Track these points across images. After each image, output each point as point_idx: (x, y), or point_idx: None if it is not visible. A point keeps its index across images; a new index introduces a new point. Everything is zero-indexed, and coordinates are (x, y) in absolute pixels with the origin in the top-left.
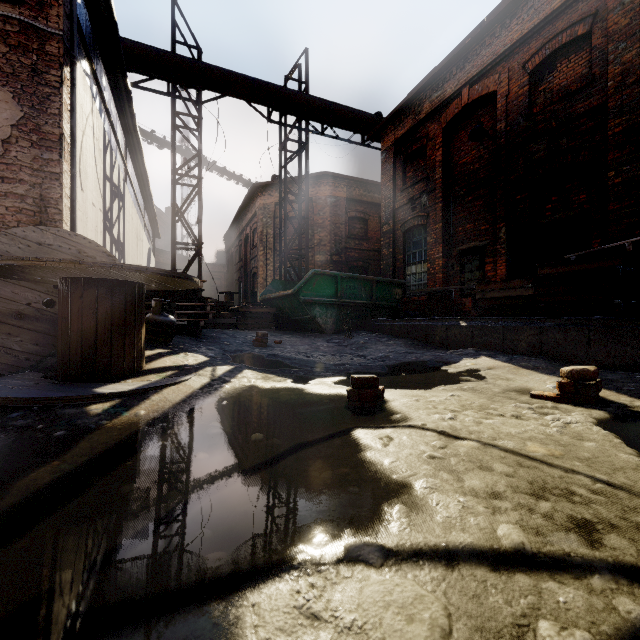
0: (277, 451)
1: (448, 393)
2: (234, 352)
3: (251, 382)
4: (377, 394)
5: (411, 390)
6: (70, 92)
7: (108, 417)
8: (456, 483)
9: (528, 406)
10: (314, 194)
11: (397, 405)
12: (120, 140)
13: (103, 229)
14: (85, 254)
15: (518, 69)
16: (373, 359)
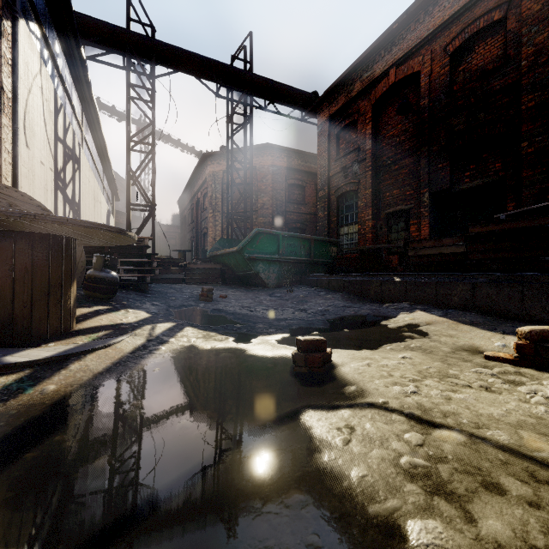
0: (207, 450)
1: (398, 354)
2: (178, 307)
3: (191, 342)
4: (325, 358)
5: (358, 351)
6: (11, 47)
7: (5, 396)
8: (465, 526)
9: (491, 372)
10: (258, 163)
11: (348, 372)
12: (76, 107)
13: (54, 188)
14: (17, 207)
15: (440, 51)
16: (314, 313)
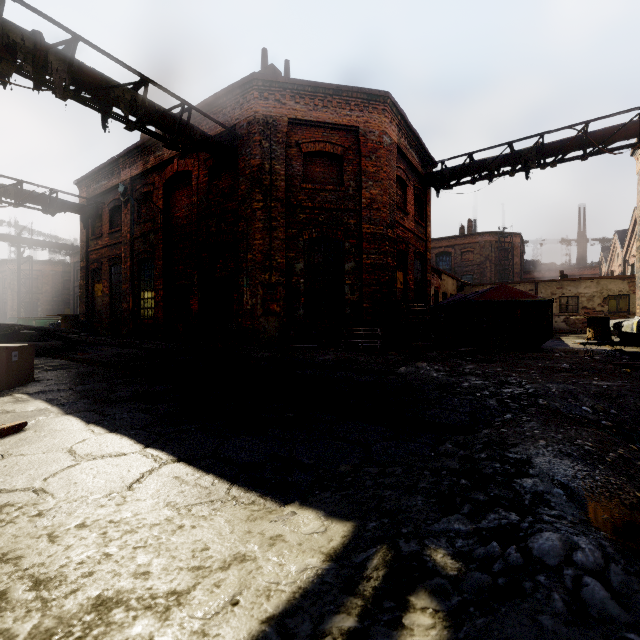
0: None
1: None
2: None
3: None
4: None
5: None
6: None
7: None
8: None
9: None
10: (43, 269)
11: None
12: None
13: None
14: None
15: None
16: None
